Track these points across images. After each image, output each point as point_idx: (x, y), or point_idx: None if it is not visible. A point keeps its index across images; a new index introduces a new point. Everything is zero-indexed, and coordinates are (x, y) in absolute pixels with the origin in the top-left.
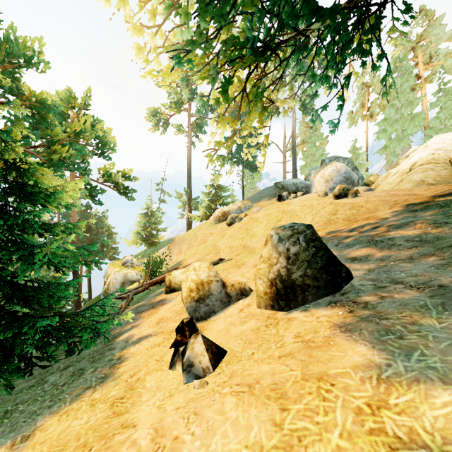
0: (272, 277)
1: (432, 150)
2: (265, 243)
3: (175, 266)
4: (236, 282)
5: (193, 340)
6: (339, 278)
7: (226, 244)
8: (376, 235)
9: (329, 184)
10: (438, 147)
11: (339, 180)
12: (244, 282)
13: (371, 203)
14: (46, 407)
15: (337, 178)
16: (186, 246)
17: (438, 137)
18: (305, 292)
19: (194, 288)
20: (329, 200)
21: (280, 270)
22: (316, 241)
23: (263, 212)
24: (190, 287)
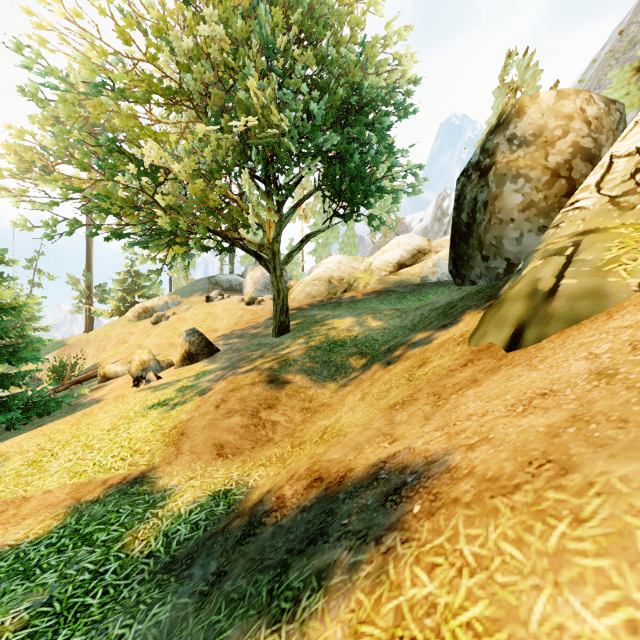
0: (184, 351)
1: (325, 268)
2: (181, 337)
3: (98, 365)
4: (165, 360)
5: (149, 373)
6: (212, 350)
7: (153, 342)
8: (246, 332)
9: (257, 286)
10: (329, 266)
11: (265, 283)
12: (171, 360)
13: (263, 311)
14: (70, 414)
15: (264, 281)
16: (95, 349)
17: (331, 258)
18: (198, 356)
19: (140, 364)
20: (243, 306)
21: (187, 348)
22: (202, 336)
23: (192, 312)
24: (137, 363)
